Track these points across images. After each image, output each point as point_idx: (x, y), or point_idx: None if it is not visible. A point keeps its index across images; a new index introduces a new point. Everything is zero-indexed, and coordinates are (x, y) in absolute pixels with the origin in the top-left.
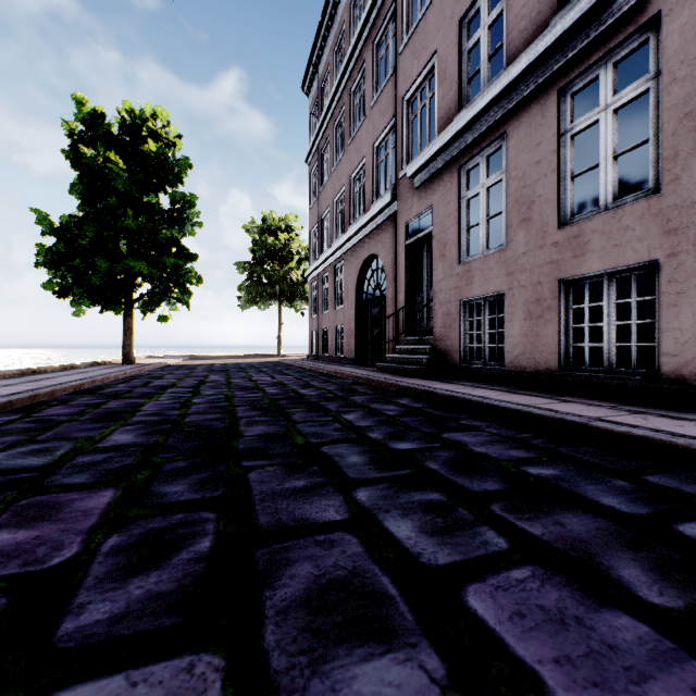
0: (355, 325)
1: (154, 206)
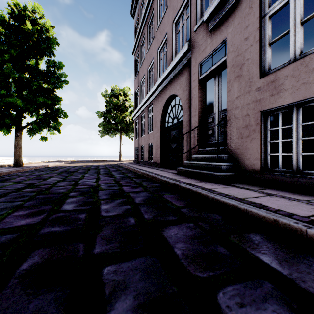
0: (160, 142)
1: (35, 67)
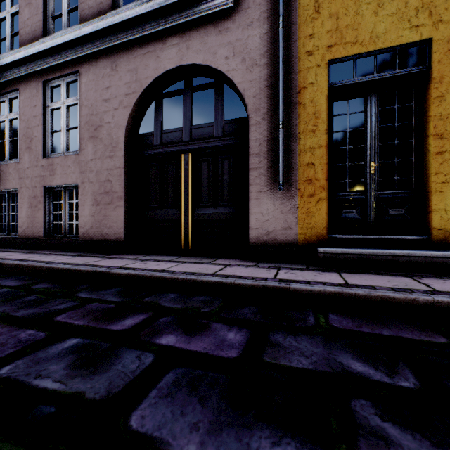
0: None
1: None
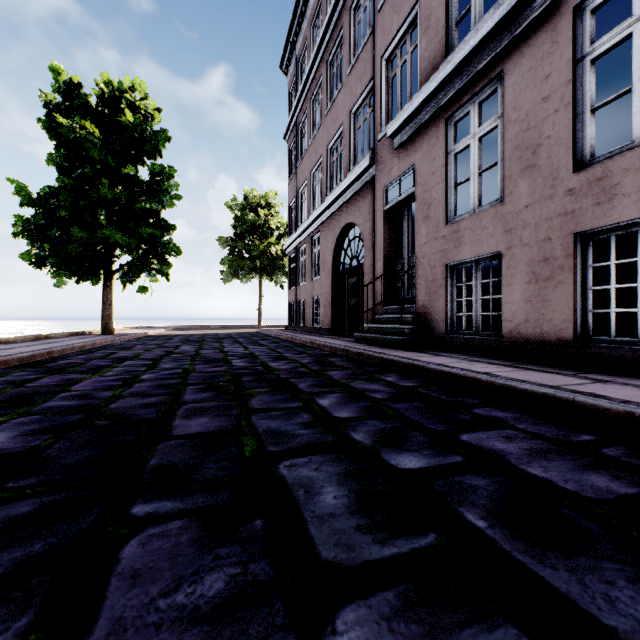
0: (331, 295)
1: (133, 177)
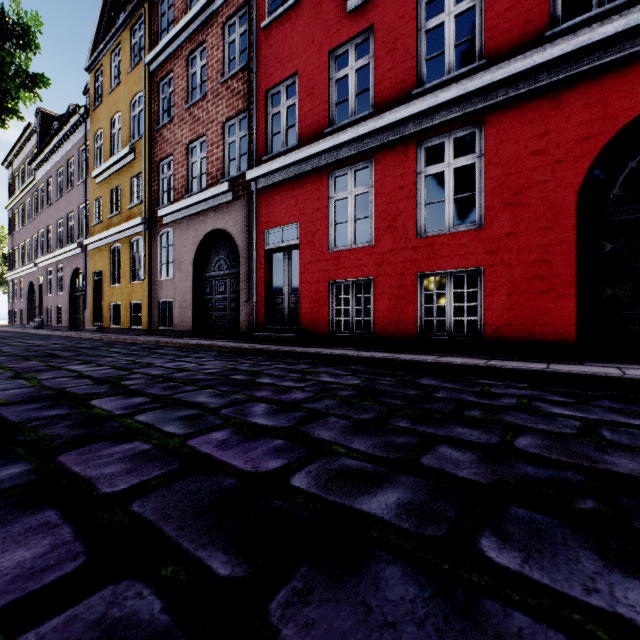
0: (28, 310)
1: None
